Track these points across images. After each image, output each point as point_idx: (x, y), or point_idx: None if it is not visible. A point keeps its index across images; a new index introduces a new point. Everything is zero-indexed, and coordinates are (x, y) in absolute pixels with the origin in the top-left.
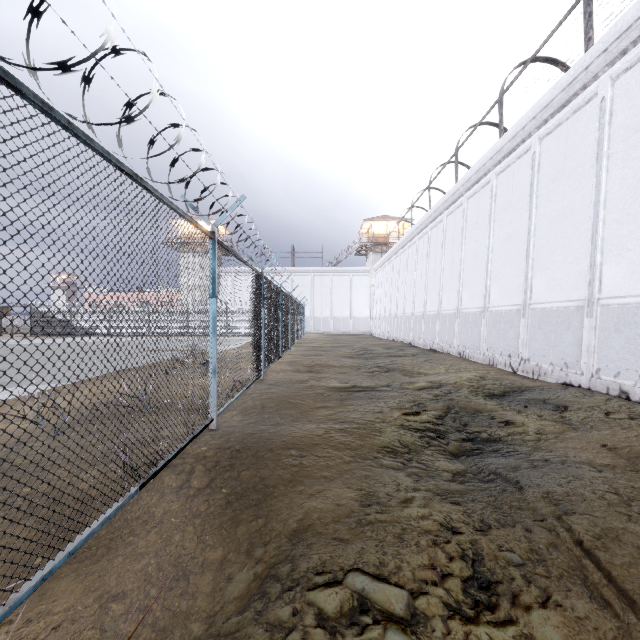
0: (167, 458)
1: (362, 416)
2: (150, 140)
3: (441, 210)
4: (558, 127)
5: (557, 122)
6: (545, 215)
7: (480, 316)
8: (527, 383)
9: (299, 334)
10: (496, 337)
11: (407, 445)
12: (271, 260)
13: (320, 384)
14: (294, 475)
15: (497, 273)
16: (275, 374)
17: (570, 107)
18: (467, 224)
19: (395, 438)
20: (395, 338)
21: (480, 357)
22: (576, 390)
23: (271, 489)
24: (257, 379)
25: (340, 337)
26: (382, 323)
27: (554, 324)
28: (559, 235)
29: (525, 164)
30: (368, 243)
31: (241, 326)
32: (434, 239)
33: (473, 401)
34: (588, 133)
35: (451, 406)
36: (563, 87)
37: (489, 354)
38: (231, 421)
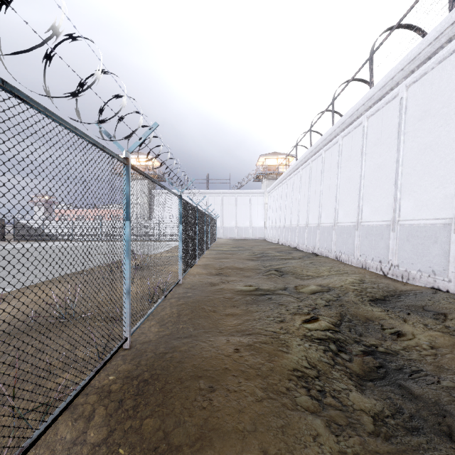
0: (58, 409)
1: (267, 326)
2: (45, 54)
3: (320, 147)
4: (423, 76)
5: (423, 72)
6: (412, 148)
7: (354, 229)
8: (399, 286)
9: (212, 240)
10: (368, 246)
11: (314, 365)
12: (188, 185)
13: (228, 288)
14: (202, 426)
15: (368, 195)
16: (192, 277)
17: (435, 58)
18: (342, 157)
19: (302, 356)
20: (284, 243)
21: (354, 261)
22: (446, 295)
23: (175, 452)
24: (176, 285)
25: (242, 242)
26: (273, 231)
27: (422, 238)
28: (425, 164)
29: (393, 108)
30: (263, 172)
31: (169, 233)
32: (314, 169)
33: (361, 306)
34: (453, 79)
35: (343, 312)
36: (430, 42)
37: (362, 259)
38: (148, 332)
